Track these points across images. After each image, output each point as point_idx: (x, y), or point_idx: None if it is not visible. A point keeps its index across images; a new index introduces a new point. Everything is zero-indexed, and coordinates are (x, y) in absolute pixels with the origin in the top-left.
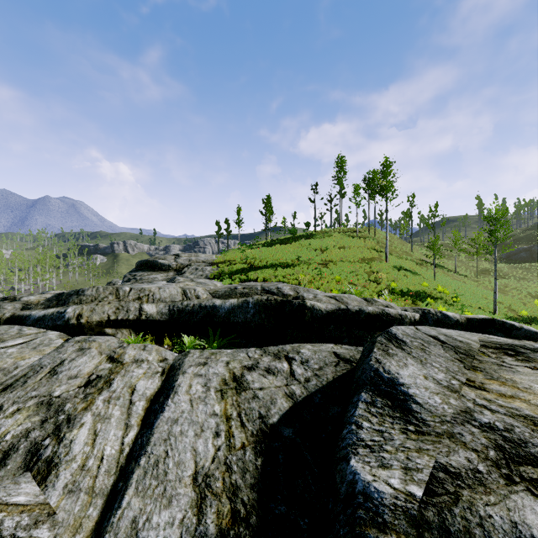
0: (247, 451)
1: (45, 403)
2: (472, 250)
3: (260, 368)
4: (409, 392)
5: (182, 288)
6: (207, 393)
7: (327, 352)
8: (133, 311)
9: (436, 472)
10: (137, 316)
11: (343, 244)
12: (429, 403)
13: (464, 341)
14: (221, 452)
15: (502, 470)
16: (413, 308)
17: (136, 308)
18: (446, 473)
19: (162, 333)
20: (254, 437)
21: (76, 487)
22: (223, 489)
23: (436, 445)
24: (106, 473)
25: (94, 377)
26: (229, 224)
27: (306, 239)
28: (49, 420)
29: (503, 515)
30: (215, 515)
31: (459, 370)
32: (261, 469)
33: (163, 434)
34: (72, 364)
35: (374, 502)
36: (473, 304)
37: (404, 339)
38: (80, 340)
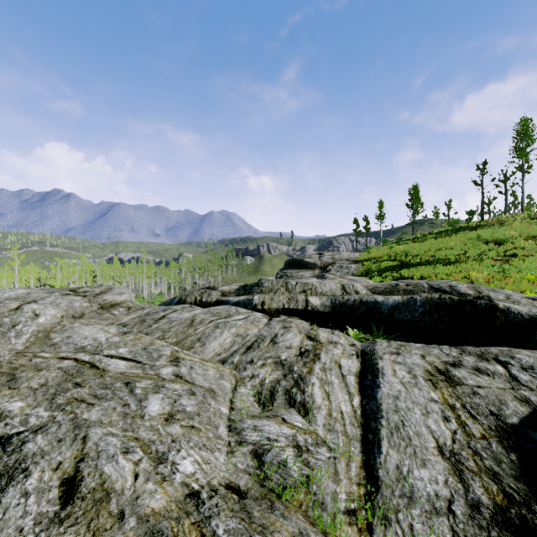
0: (492, 443)
1: (279, 363)
2: None
3: (466, 366)
4: None
5: (340, 284)
6: (415, 380)
7: None
8: (301, 302)
9: None
10: (304, 307)
11: (531, 234)
12: None
13: None
14: (459, 436)
15: None
16: None
17: (303, 300)
18: None
19: (325, 324)
20: (494, 431)
21: (332, 428)
22: (478, 469)
23: None
24: (351, 425)
25: (303, 349)
26: (368, 221)
27: (471, 231)
28: (287, 376)
29: None
30: (483, 489)
31: None
32: (520, 464)
33: (390, 405)
34: (284, 337)
35: None
36: None
37: None
38: (280, 320)
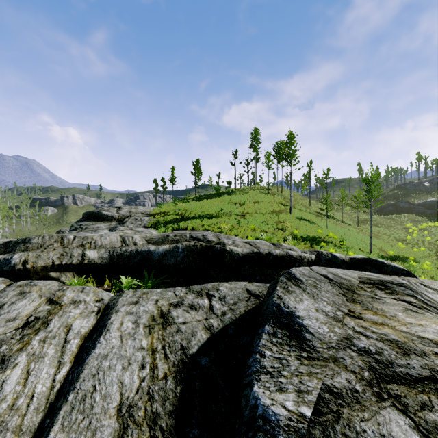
0: (168, 381)
1: None
2: (354, 204)
3: (184, 305)
4: (304, 324)
5: (122, 236)
6: (136, 329)
7: (241, 289)
8: (76, 256)
9: (323, 393)
10: (80, 261)
11: (257, 199)
12: (319, 332)
13: (347, 278)
14: (145, 383)
15: (374, 388)
16: (310, 251)
17: (79, 254)
18: (331, 394)
19: (103, 275)
20: (175, 367)
21: (3, 427)
22: (144, 418)
23: (323, 369)
24: (35, 411)
25: (32, 318)
26: (165, 182)
27: (228, 195)
28: None
29: (374, 429)
30: None
31: (342, 303)
32: (180, 396)
33: (93, 369)
34: (12, 307)
35: (271, 424)
36: (355, 246)
37: (301, 278)
38: (21, 284)
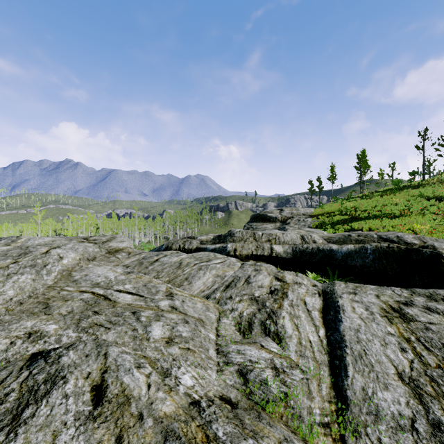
0: None
1: (253, 299)
2: None
3: (417, 305)
4: None
5: (300, 234)
6: (373, 316)
7: None
8: (266, 249)
9: None
10: (269, 253)
11: None
12: None
13: None
14: (416, 365)
15: None
16: None
17: (268, 248)
18: None
19: (287, 268)
20: None
21: (303, 354)
22: (436, 394)
23: None
24: (319, 352)
25: (273, 289)
26: (321, 182)
27: (413, 189)
28: (261, 310)
29: None
30: (442, 411)
31: None
32: None
33: (352, 337)
34: (256, 278)
35: None
36: None
37: None
38: (251, 264)
